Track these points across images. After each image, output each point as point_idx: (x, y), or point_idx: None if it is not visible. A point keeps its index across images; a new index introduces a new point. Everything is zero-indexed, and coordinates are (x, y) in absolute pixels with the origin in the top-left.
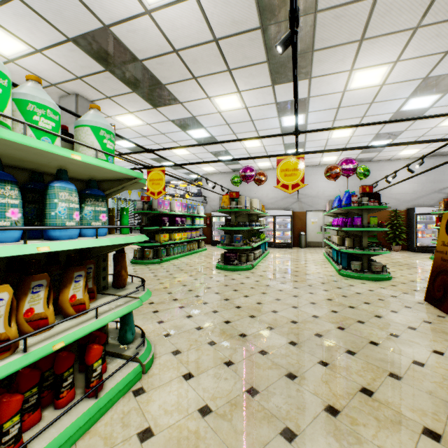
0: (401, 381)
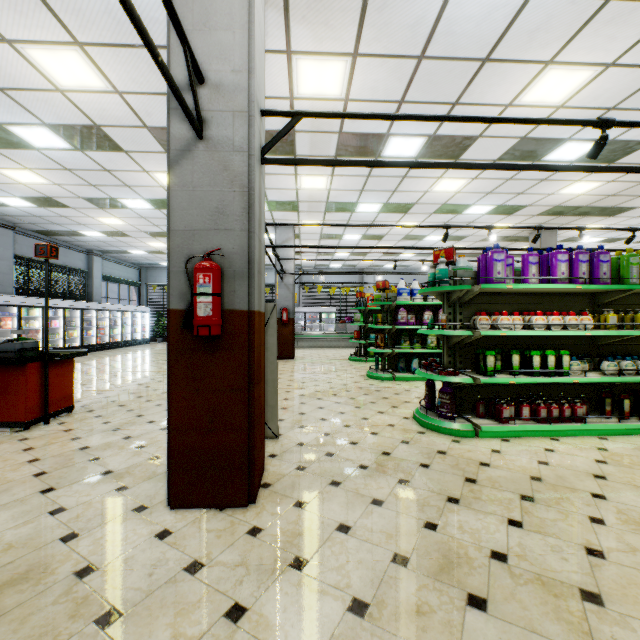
0: None
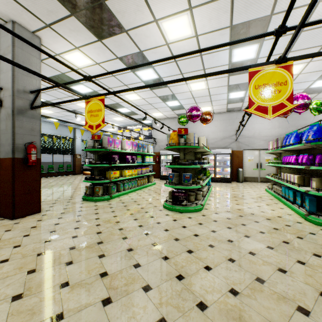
0: None
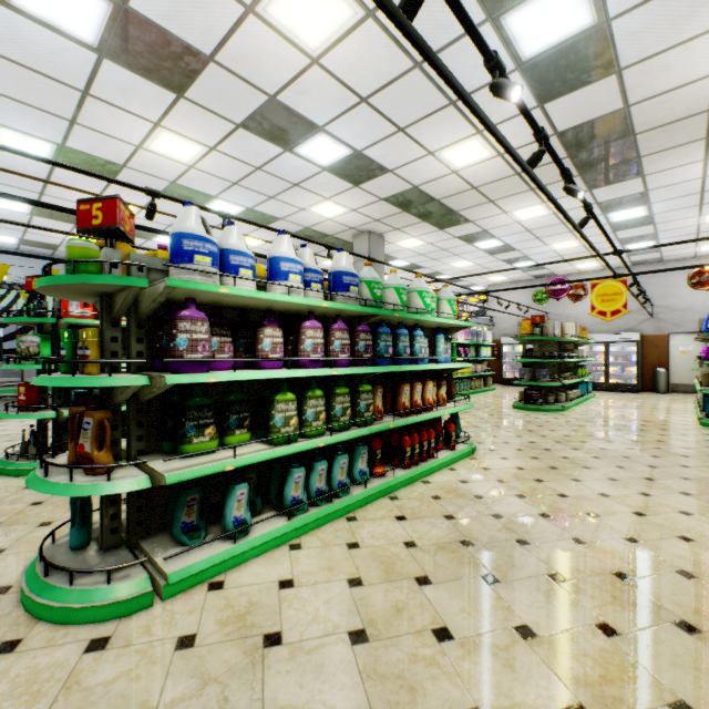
0: (688, 480)
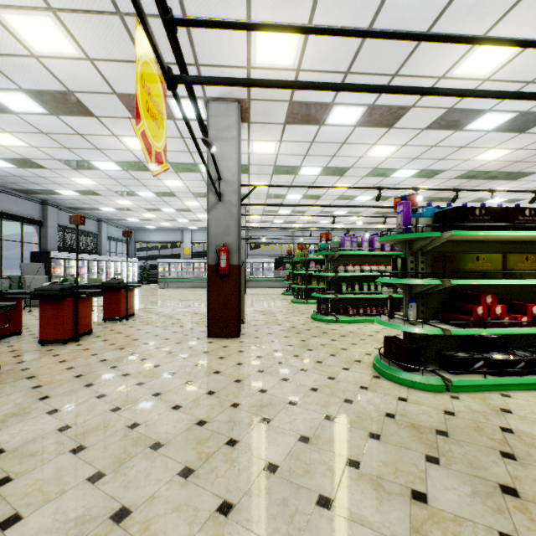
0: None
